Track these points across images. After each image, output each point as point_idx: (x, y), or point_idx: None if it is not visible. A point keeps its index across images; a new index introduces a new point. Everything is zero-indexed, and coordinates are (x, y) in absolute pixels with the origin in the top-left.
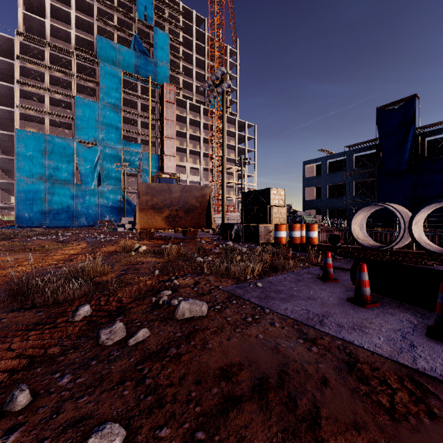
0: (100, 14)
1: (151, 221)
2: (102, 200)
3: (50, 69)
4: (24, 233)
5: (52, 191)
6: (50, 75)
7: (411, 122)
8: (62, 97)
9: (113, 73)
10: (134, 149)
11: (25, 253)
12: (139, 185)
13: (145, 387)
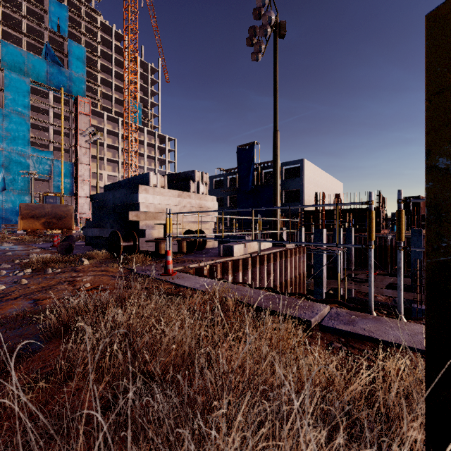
0: (5, 16)
1: (32, 225)
2: (7, 204)
3: None
4: None
5: None
6: None
7: (252, 159)
8: None
9: (20, 82)
10: (45, 156)
11: None
12: (21, 204)
13: None
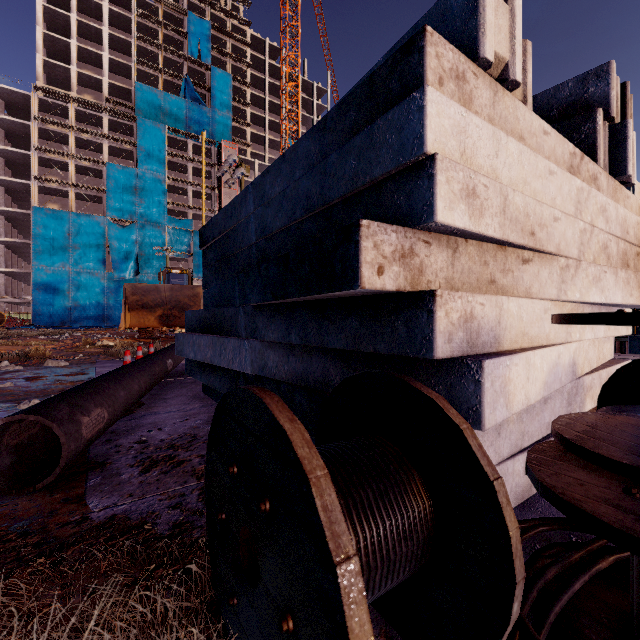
0: (141, 53)
1: (144, 321)
2: None
3: (76, 130)
4: (28, 333)
5: (78, 282)
6: (75, 137)
7: None
8: (92, 163)
9: (155, 131)
10: (183, 227)
11: (7, 347)
12: (126, 285)
13: (1, 373)
